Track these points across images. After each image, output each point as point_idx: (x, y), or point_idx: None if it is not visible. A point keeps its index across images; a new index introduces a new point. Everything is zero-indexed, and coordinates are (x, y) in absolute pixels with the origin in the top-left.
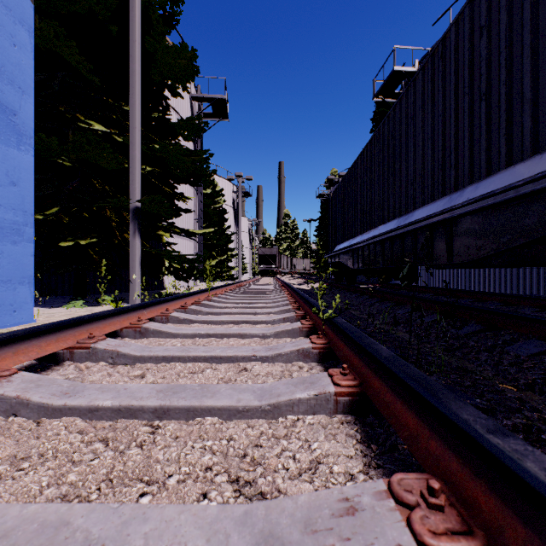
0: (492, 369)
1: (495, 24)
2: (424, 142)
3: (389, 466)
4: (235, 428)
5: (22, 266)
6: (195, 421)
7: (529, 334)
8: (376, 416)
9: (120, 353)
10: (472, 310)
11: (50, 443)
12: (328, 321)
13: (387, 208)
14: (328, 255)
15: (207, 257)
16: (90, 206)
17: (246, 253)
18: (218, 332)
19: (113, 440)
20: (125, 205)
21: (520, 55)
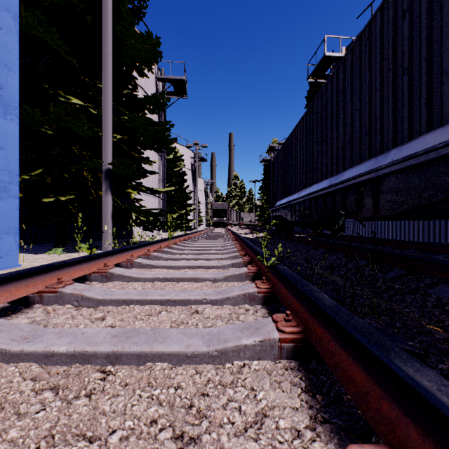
0: (418, 311)
1: (416, 8)
2: (352, 112)
3: (336, 421)
4: (183, 375)
5: (8, 219)
6: (146, 367)
7: (447, 278)
8: (319, 362)
9: (85, 297)
10: (395, 256)
11: (1, 392)
12: (271, 267)
13: (320, 170)
14: (270, 209)
15: (170, 211)
16: (69, 168)
17: (202, 208)
18: (175, 276)
19: (64, 388)
20: (99, 167)
21: (440, 33)
